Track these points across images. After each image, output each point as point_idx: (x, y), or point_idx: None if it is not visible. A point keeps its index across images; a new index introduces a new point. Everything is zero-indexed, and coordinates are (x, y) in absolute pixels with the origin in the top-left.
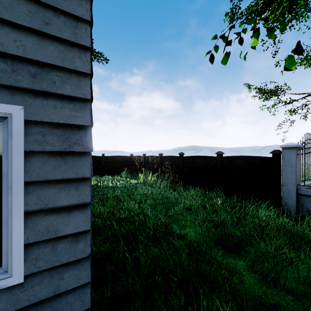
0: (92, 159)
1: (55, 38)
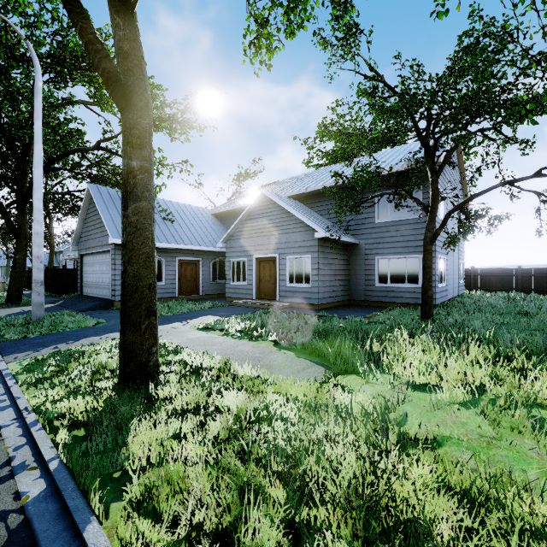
0: (501, 272)
1: None
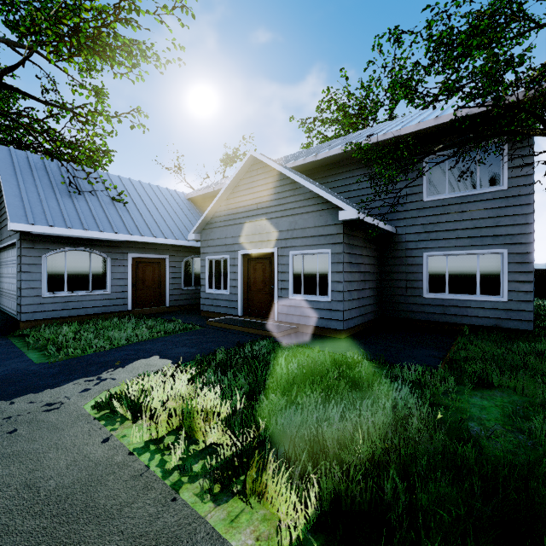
0: None
1: (517, 224)
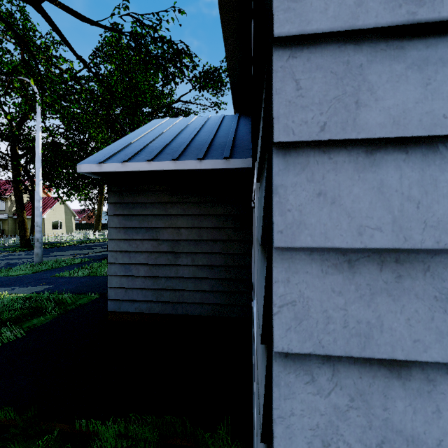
0: None
1: None
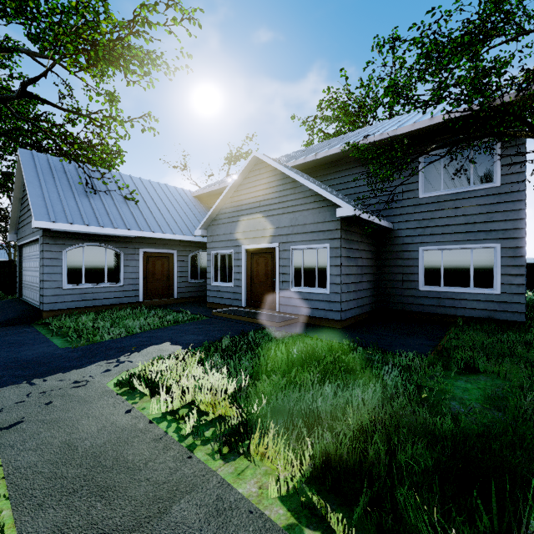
0: None
1: (510, 219)
